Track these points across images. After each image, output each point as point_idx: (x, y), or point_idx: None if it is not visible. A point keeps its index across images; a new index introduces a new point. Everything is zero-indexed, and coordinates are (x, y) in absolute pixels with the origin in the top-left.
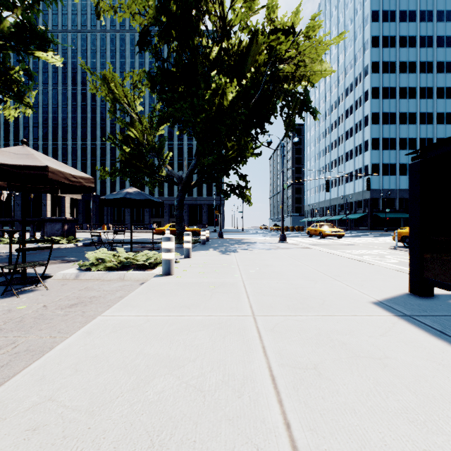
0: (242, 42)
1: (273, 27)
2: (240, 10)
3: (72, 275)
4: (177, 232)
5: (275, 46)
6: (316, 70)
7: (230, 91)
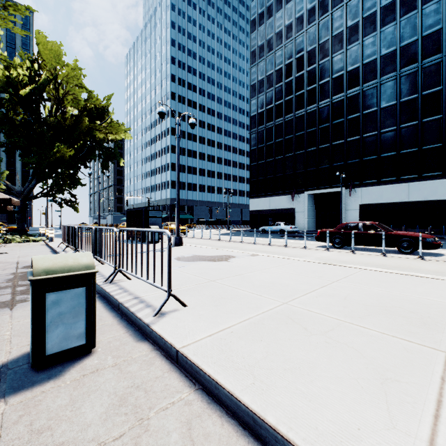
0: (72, 116)
1: (93, 105)
2: (71, 101)
3: (2, 245)
4: (18, 229)
5: (94, 130)
6: (121, 136)
7: (63, 143)
